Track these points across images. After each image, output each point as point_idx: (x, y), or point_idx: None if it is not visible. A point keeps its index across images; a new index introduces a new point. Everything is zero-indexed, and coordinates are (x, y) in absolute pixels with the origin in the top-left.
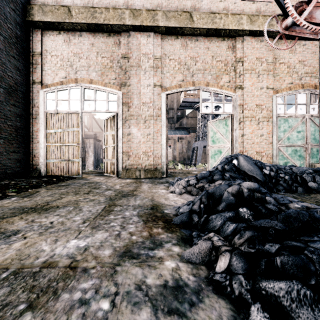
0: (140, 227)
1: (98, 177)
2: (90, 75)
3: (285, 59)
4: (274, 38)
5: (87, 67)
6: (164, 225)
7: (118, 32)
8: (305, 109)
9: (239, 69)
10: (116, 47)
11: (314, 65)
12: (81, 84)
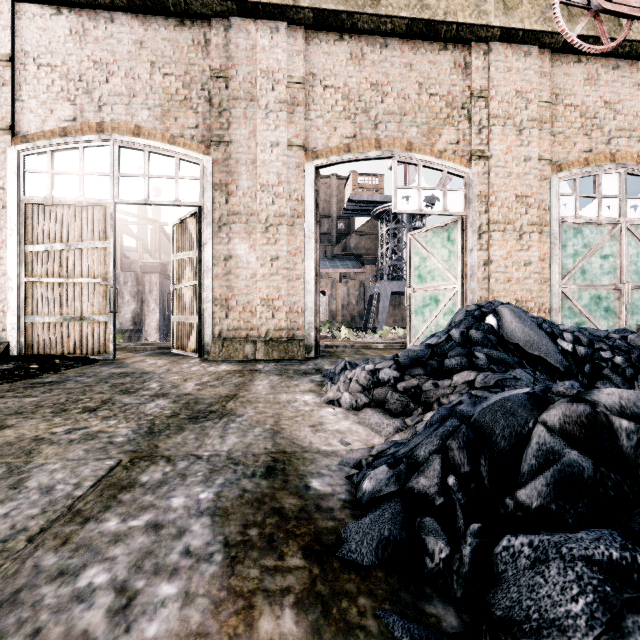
0: (203, 602)
1: (154, 358)
2: (136, 117)
3: (576, 97)
4: (554, 49)
5: (128, 96)
6: (307, 580)
7: (204, 18)
8: (617, 208)
9: (479, 116)
10: (198, 52)
11: (636, 112)
12: (113, 136)
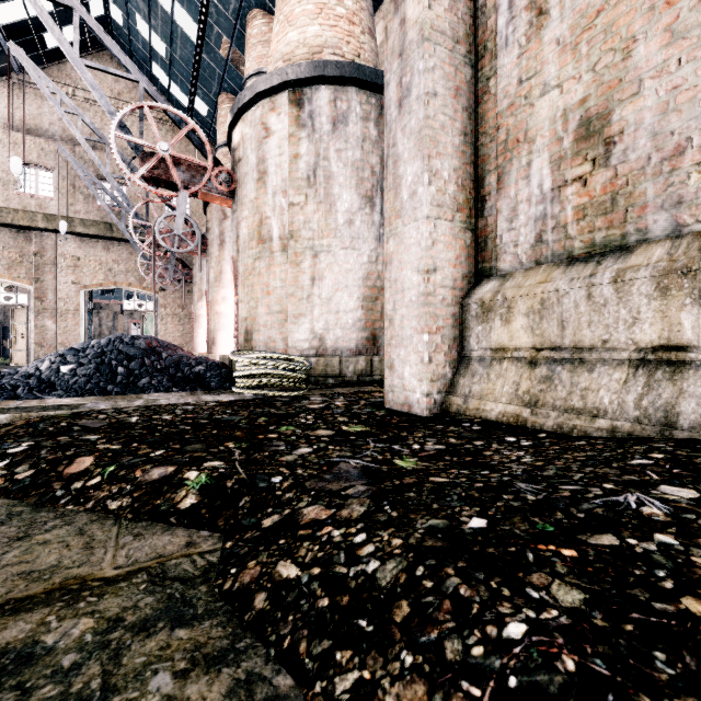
0: None
1: (5, 366)
2: None
3: None
4: None
5: None
6: None
7: (30, 230)
8: None
9: None
10: (27, 243)
11: None
12: None
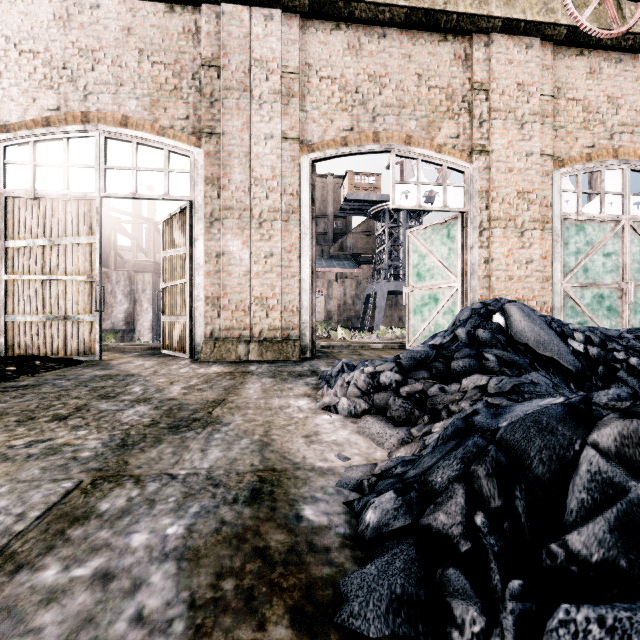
0: None
1: (142, 359)
2: (123, 107)
3: (578, 91)
4: (556, 41)
5: (115, 85)
6: None
7: (194, 4)
8: (620, 205)
9: (480, 109)
10: (188, 40)
11: (638, 107)
12: (99, 126)
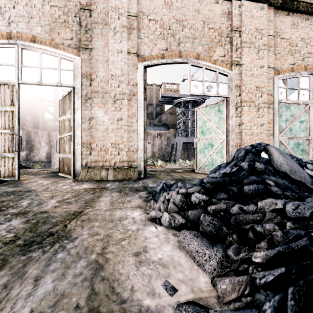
0: None
1: (44, 179)
2: (33, 30)
3: (287, 34)
4: (276, 7)
5: (28, 17)
6: None
7: None
8: (308, 95)
9: (236, 41)
10: None
11: None
12: (17, 41)
